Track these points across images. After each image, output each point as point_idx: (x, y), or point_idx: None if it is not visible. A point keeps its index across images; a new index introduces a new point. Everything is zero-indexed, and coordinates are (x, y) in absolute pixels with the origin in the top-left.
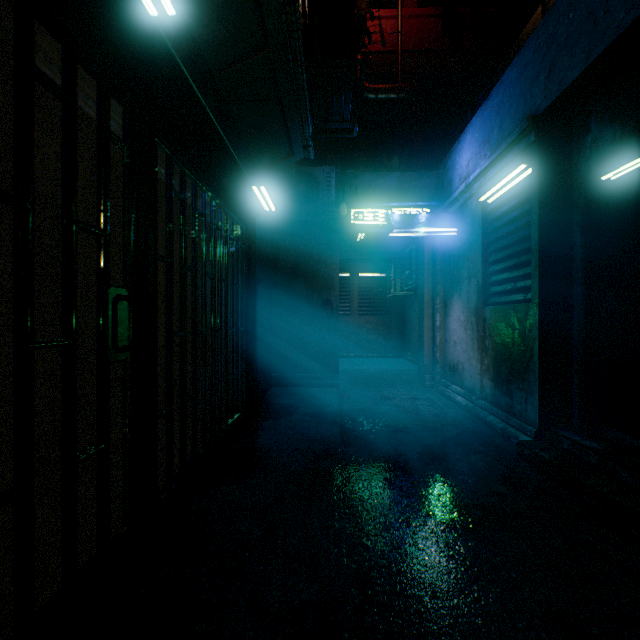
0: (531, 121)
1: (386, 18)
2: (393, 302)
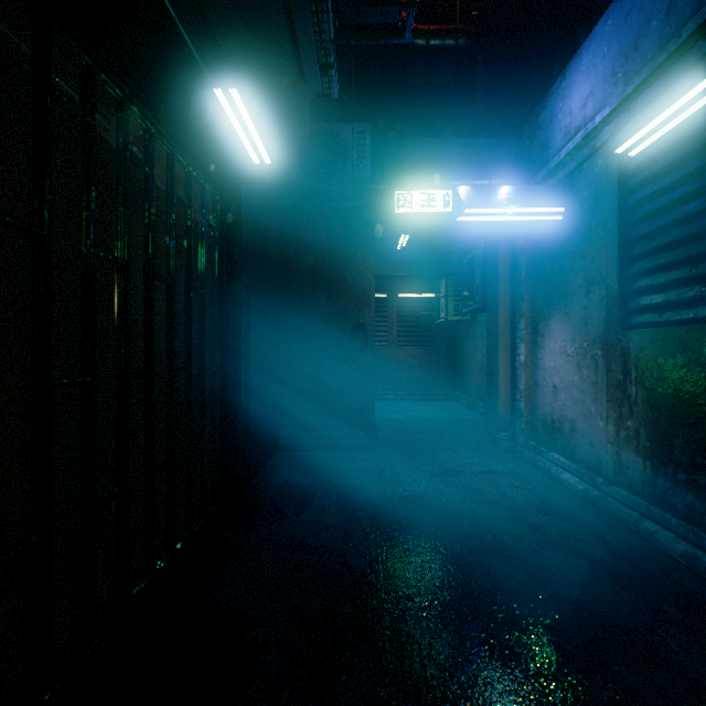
0: None
1: None
2: (441, 330)
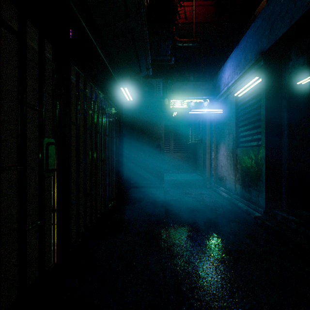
0: (261, 55)
1: (187, 6)
2: (190, 146)
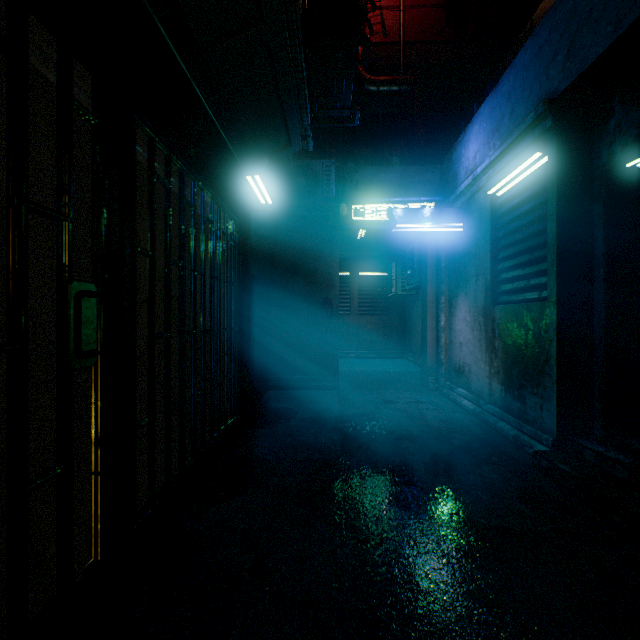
0: (548, 105)
1: (388, 8)
2: (394, 302)
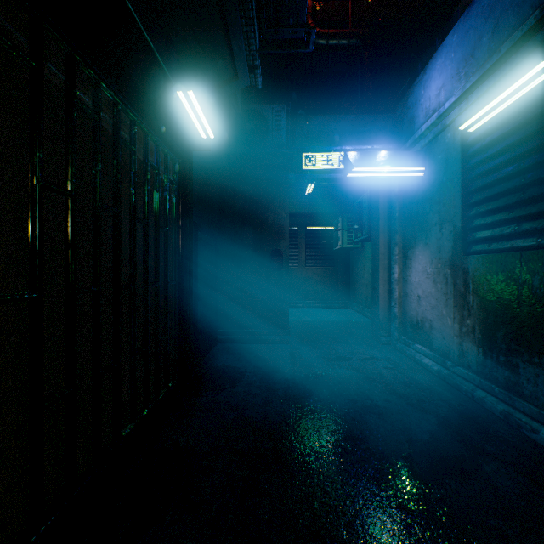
0: None
1: None
2: (339, 255)
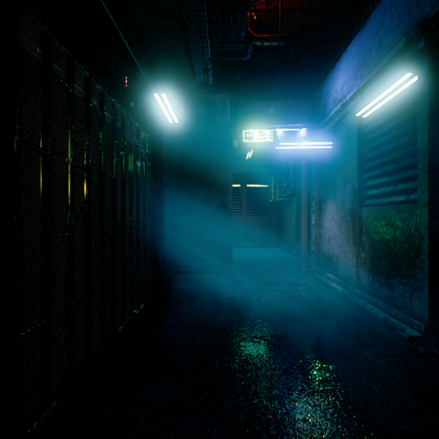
0: (421, 28)
1: None
2: (272, 206)
